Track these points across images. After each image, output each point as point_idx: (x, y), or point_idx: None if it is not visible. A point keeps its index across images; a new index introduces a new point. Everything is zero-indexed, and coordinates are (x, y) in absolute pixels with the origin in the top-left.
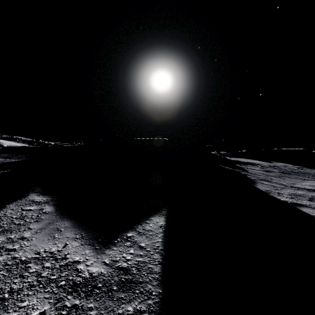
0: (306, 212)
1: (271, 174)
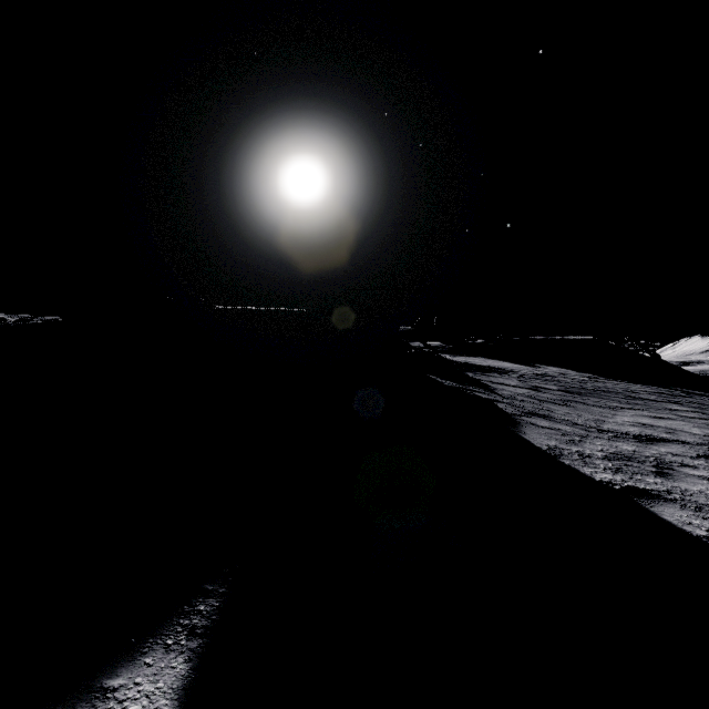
0: (676, 524)
1: (547, 397)
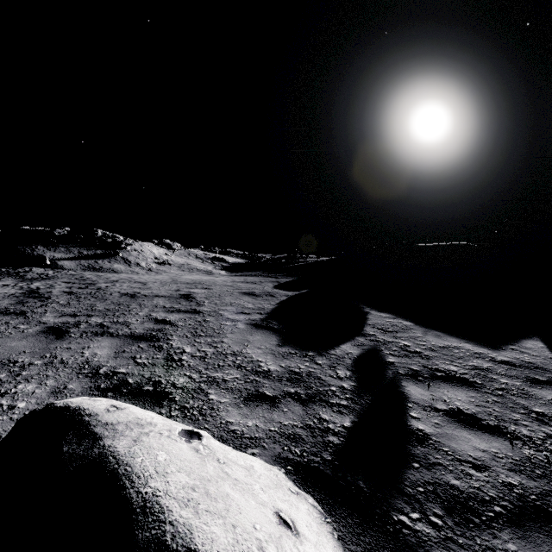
0: None
1: None
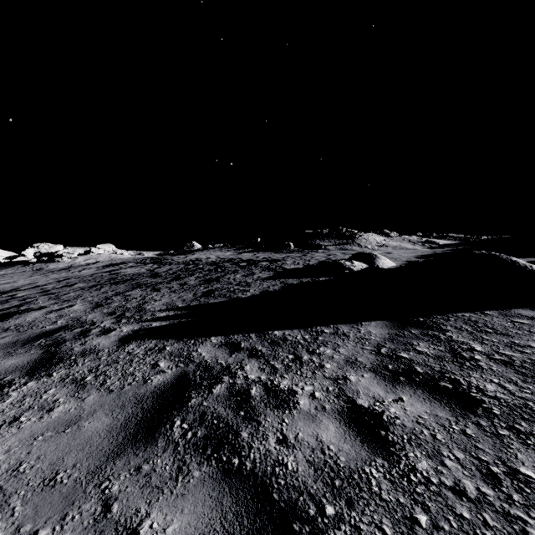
0: None
1: None
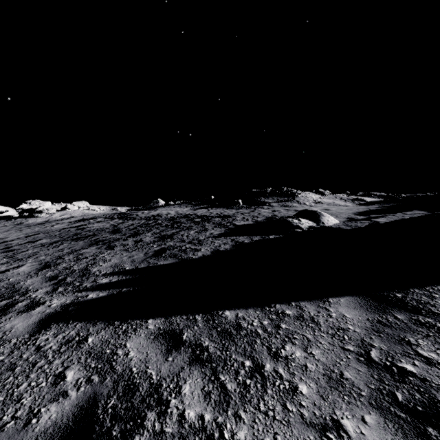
0: None
1: None
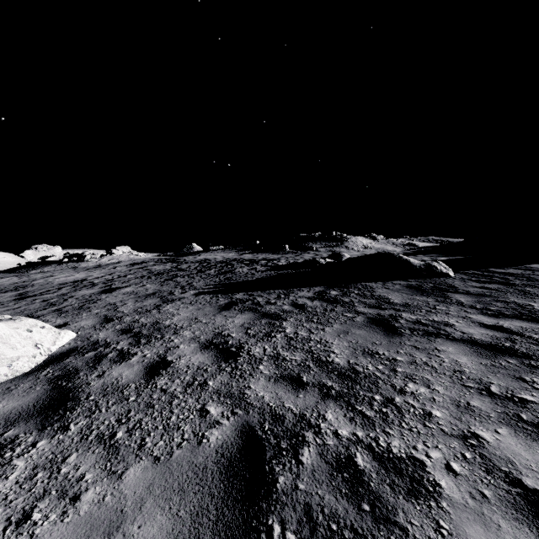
0: None
1: None
